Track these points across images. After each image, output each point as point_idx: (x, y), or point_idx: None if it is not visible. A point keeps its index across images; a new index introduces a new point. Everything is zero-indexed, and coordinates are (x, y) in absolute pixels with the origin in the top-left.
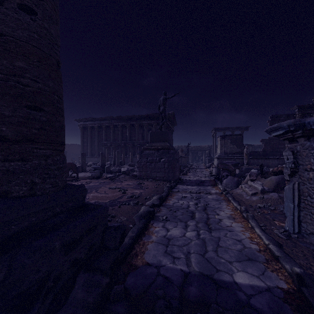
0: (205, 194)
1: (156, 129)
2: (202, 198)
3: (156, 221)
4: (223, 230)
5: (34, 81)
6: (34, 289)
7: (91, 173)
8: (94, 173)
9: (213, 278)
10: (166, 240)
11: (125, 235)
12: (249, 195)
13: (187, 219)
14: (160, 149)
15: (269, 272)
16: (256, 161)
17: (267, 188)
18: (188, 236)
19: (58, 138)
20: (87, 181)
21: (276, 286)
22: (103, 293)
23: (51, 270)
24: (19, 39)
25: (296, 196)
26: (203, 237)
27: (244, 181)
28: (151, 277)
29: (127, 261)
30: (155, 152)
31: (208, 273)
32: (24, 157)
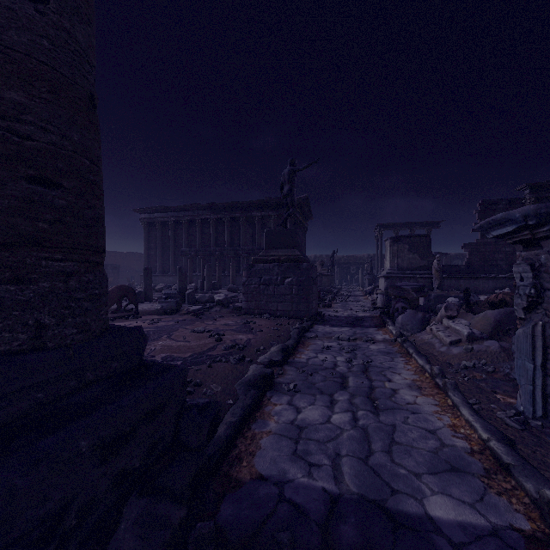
0: (365, 341)
1: (277, 226)
2: (360, 349)
3: (277, 393)
4: (401, 410)
5: (41, 129)
6: (35, 537)
7: (162, 304)
8: (167, 304)
9: (386, 507)
10: (294, 430)
11: (219, 421)
12: (446, 345)
13: (333, 389)
14: (283, 262)
15: (493, 495)
16: (455, 283)
17: (478, 331)
18: (336, 422)
19: (90, 239)
20: (154, 319)
21: (509, 525)
22: (173, 541)
23: (72, 496)
24: (13, 49)
25: (538, 348)
26: (364, 424)
27: (434, 319)
28: (267, 505)
29: (222, 471)
30: (274, 266)
31: (376, 497)
32: (22, 276)
